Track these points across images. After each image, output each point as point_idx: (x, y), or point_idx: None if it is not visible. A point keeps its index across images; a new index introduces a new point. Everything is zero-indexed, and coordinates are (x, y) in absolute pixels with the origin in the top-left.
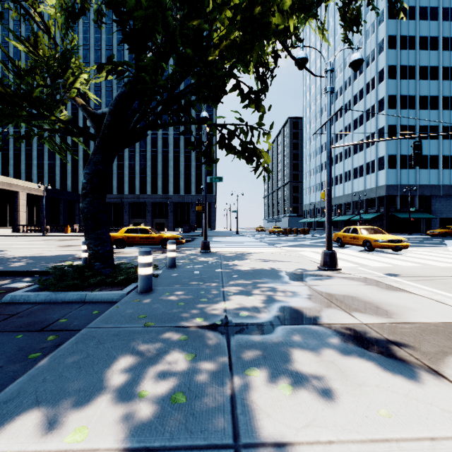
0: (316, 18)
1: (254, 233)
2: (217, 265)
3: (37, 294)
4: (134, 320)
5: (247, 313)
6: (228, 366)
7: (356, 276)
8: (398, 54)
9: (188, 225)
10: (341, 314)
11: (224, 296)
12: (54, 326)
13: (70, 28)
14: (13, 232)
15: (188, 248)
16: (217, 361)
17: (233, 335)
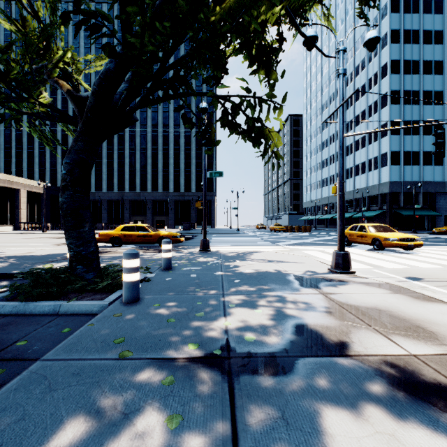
0: (321, 4)
1: (255, 230)
2: (217, 267)
3: (2, 305)
4: (107, 348)
5: (254, 335)
6: (232, 445)
7: (376, 281)
8: (402, 48)
9: (189, 223)
10: (377, 338)
11: (224, 309)
12: (7, 352)
13: (56, 7)
14: (14, 230)
15: (187, 247)
16: (214, 433)
17: (237, 376)
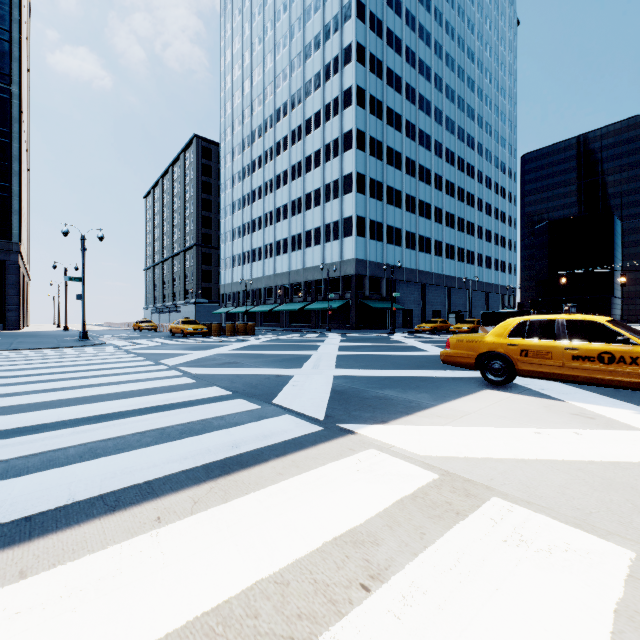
0: None
1: (133, 335)
2: None
3: None
4: None
5: None
6: None
7: None
8: (367, 75)
9: None
10: None
11: None
12: None
13: None
14: None
15: None
16: None
17: None
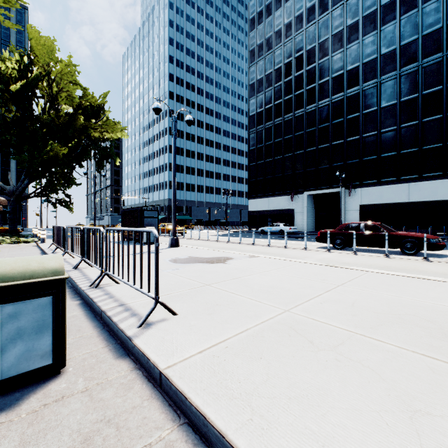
0: None
1: None
2: None
3: None
4: None
5: None
6: None
7: None
8: None
9: None
10: None
11: None
12: None
13: None
14: None
15: None
16: None
17: None
